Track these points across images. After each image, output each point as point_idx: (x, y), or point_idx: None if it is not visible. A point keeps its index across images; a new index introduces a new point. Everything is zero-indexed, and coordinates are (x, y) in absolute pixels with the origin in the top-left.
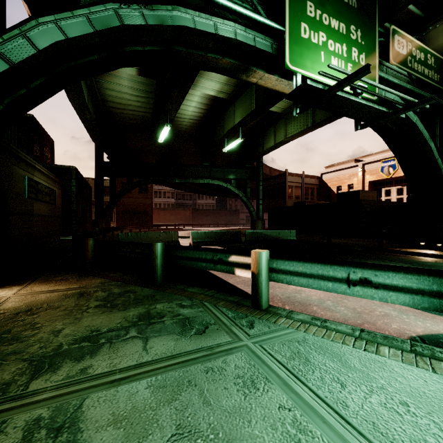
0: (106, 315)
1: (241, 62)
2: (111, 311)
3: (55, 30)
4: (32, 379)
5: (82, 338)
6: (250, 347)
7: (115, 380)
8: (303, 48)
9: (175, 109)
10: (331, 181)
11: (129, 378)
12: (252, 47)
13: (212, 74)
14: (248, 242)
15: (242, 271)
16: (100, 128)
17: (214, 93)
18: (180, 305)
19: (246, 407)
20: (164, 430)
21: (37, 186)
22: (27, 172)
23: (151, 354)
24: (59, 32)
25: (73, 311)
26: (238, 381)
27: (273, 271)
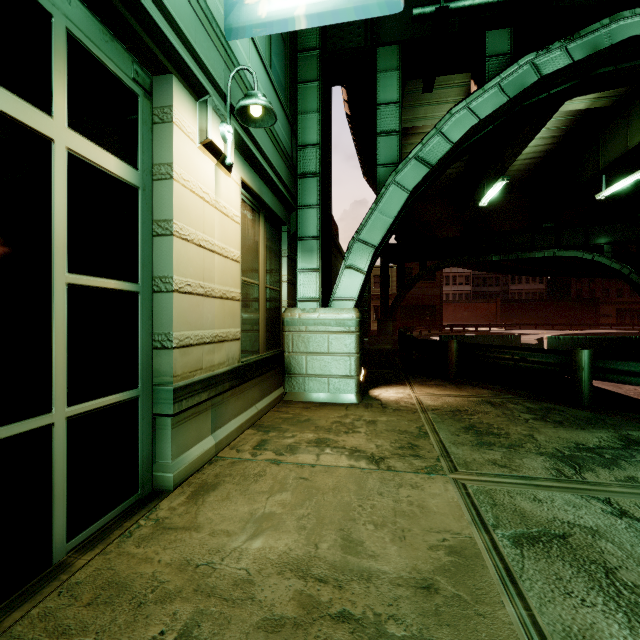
0: (564, 430)
1: None
2: (564, 427)
3: (466, 116)
4: (578, 472)
5: (573, 448)
6: None
7: None
8: None
9: (516, 153)
10: None
11: None
12: None
13: None
14: None
15: None
16: None
17: (584, 104)
18: None
19: None
20: None
21: None
22: None
23: None
24: (470, 117)
25: (512, 419)
26: None
27: None
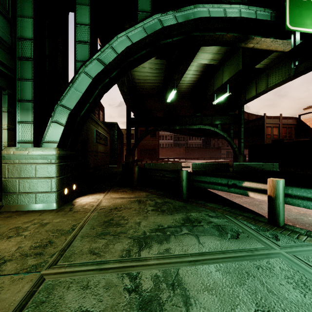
0: (161, 216)
1: (242, 33)
2: (163, 214)
3: (125, 40)
4: (140, 250)
5: (154, 229)
6: (285, 255)
7: (191, 261)
8: (302, 9)
9: (180, 78)
10: (310, 121)
11: (200, 261)
12: (253, 20)
13: (206, 48)
14: (235, 172)
15: (255, 194)
16: (130, 97)
17: (207, 61)
18: (208, 215)
19: (309, 304)
20: (246, 304)
21: (100, 135)
22: (95, 127)
23: (206, 247)
24: (128, 41)
25: (140, 211)
26: (290, 281)
27: (288, 196)
